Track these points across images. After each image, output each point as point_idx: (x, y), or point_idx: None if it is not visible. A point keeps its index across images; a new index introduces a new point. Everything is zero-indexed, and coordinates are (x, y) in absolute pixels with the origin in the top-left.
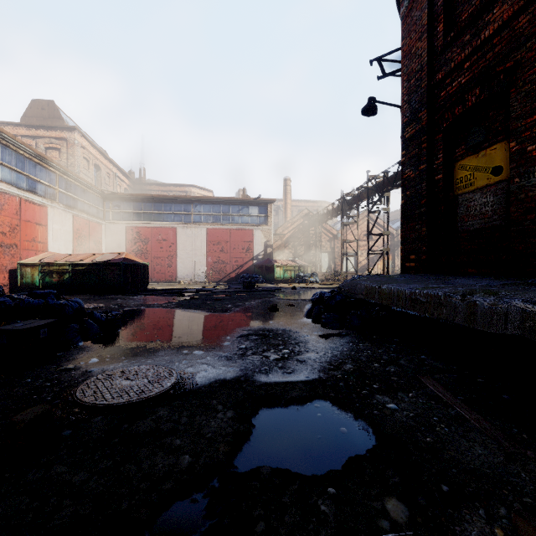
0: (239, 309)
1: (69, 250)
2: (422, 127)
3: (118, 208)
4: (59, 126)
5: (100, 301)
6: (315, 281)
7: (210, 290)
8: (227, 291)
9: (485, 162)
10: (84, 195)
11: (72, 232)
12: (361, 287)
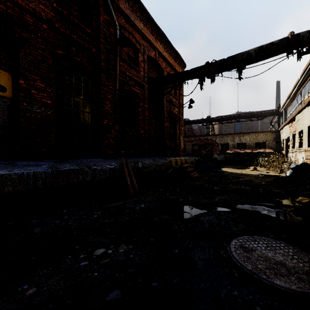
0: None
1: None
2: None
3: None
4: None
5: None
6: None
7: None
8: None
9: None
10: None
11: None
12: None
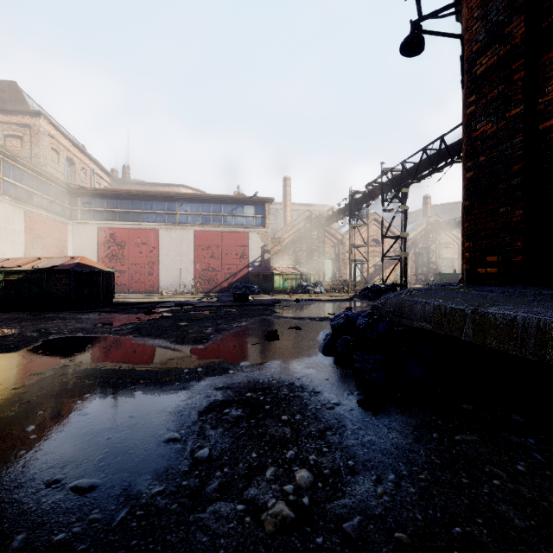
0: (222, 336)
1: (18, 255)
2: (514, 47)
3: (88, 206)
4: (21, 110)
5: (27, 322)
6: (319, 292)
7: (193, 303)
8: (213, 305)
9: None
10: (42, 188)
11: (24, 232)
12: (424, 309)
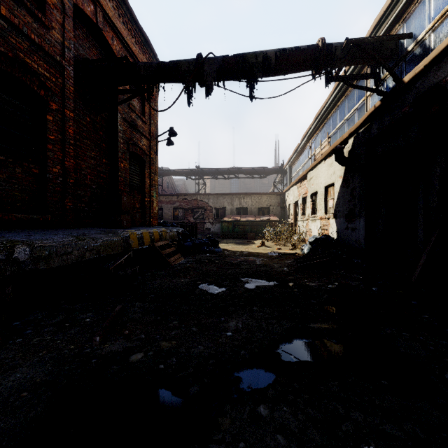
0: None
1: None
2: None
3: None
4: None
5: None
6: None
7: None
8: None
9: None
10: None
11: None
12: None
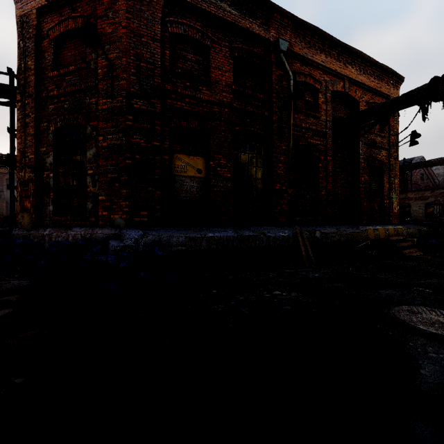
0: None
1: None
2: (156, 112)
3: None
4: None
5: None
6: None
7: None
8: None
9: (193, 163)
10: None
11: None
12: (179, 240)
